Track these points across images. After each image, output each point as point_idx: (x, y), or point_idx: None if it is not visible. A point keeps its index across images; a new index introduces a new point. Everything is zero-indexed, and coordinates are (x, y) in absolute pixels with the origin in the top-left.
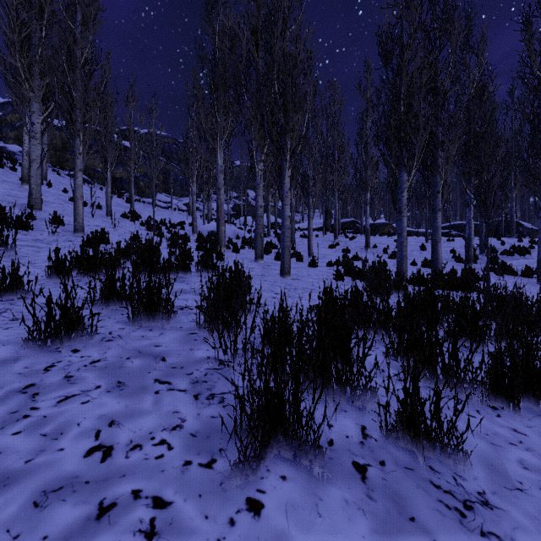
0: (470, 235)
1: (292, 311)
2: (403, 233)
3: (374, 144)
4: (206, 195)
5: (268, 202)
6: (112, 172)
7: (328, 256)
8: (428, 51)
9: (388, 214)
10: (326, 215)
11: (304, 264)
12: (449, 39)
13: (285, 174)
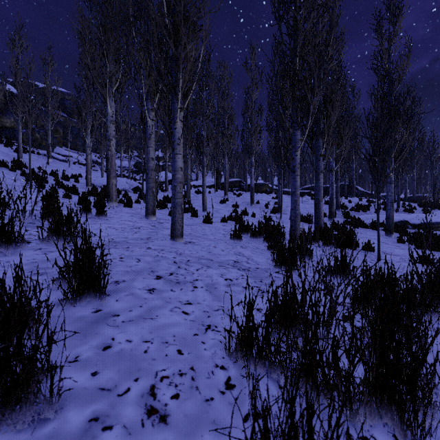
0: (332, 195)
1: (179, 334)
2: (297, 192)
3: (258, 116)
4: (104, 150)
5: (166, 160)
6: (0, 120)
7: (220, 211)
8: (313, 24)
9: (264, 176)
10: (217, 175)
11: (199, 219)
12: (331, 14)
13: (176, 117)
